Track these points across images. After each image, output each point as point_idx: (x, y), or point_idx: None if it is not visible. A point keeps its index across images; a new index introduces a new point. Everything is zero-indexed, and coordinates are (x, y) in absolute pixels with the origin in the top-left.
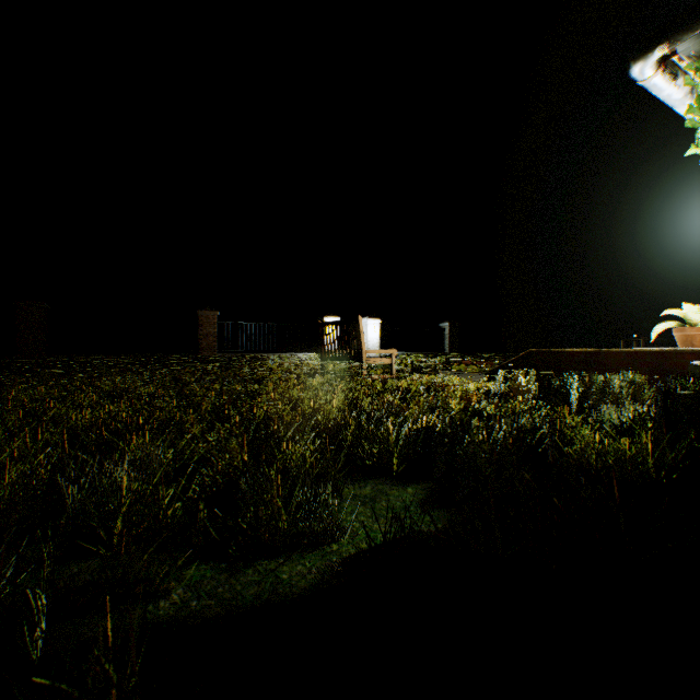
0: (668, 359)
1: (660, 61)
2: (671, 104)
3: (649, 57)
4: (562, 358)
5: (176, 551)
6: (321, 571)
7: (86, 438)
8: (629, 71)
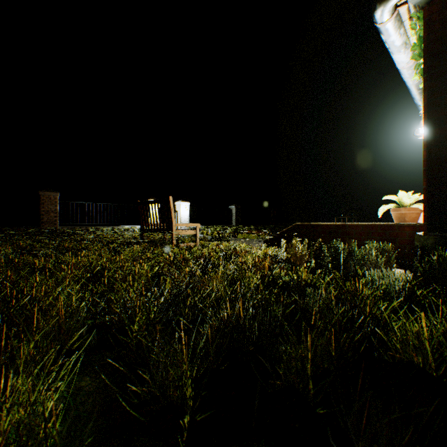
0: (393, 230)
1: (394, 8)
2: (392, 50)
3: None
4: (319, 229)
5: None
6: None
7: None
8: (374, 12)
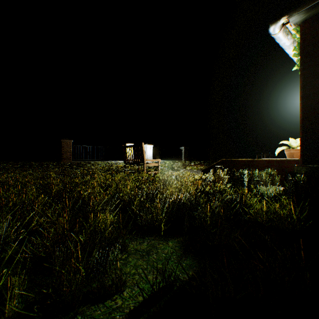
0: (284, 163)
1: (282, 26)
2: (284, 47)
3: (278, 22)
4: (237, 163)
5: None
6: None
7: None
8: (268, 29)
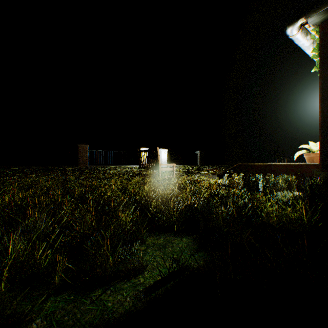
0: (303, 168)
1: (300, 27)
2: (303, 48)
3: (295, 24)
4: (253, 167)
5: (43, 288)
6: (132, 299)
7: (2, 213)
8: (286, 31)
